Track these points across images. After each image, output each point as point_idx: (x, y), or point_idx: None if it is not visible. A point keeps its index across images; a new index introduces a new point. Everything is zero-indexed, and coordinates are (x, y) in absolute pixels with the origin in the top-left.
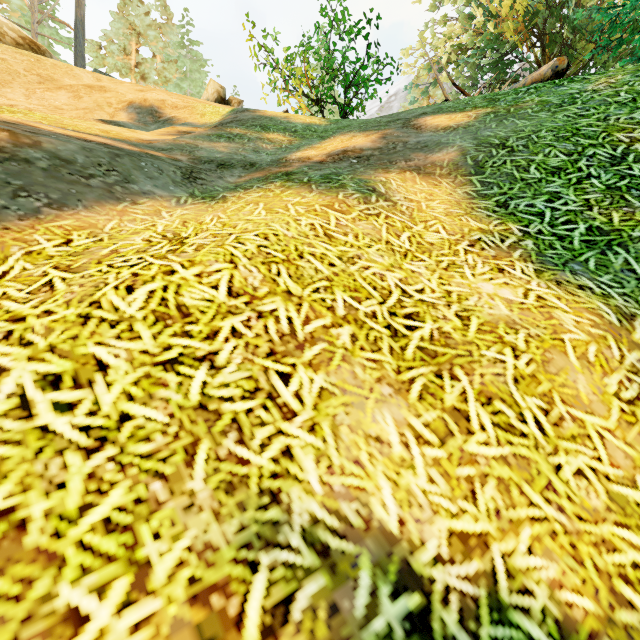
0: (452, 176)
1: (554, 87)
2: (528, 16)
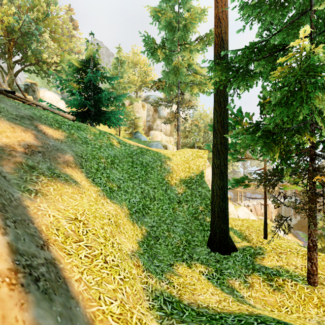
0: (77, 168)
1: (77, 130)
2: (10, 28)
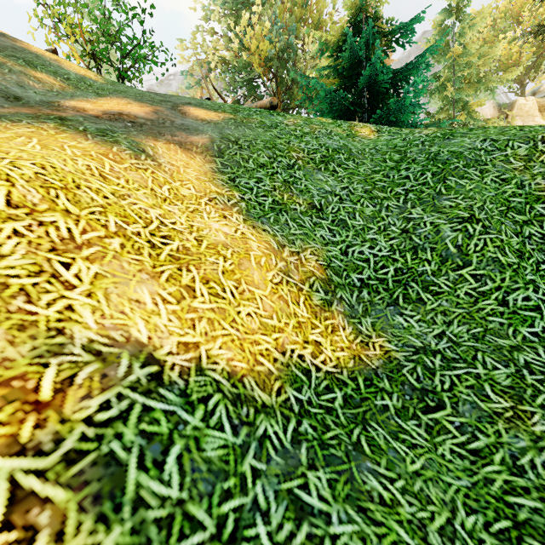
0: (204, 155)
1: (269, 115)
2: (267, 58)
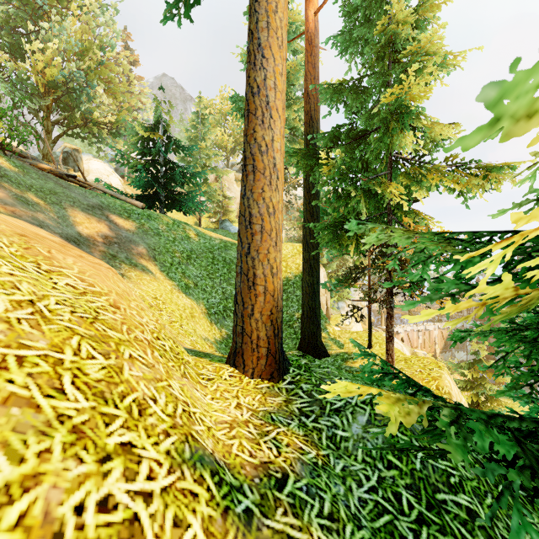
0: (151, 261)
1: (148, 219)
2: (53, 82)
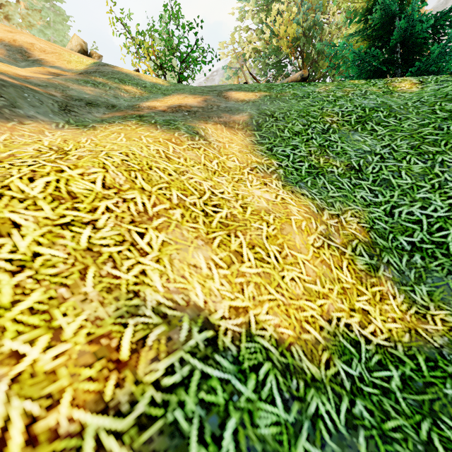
0: (244, 130)
1: (301, 86)
2: (294, 39)
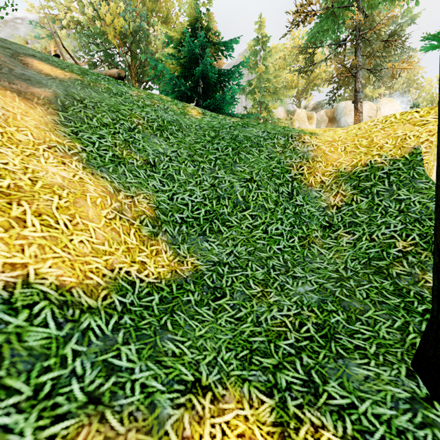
0: (46, 107)
1: (117, 84)
2: (122, 33)
